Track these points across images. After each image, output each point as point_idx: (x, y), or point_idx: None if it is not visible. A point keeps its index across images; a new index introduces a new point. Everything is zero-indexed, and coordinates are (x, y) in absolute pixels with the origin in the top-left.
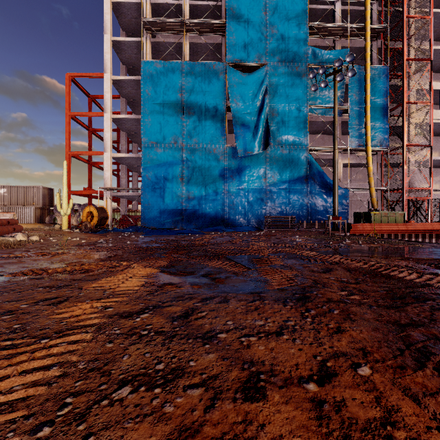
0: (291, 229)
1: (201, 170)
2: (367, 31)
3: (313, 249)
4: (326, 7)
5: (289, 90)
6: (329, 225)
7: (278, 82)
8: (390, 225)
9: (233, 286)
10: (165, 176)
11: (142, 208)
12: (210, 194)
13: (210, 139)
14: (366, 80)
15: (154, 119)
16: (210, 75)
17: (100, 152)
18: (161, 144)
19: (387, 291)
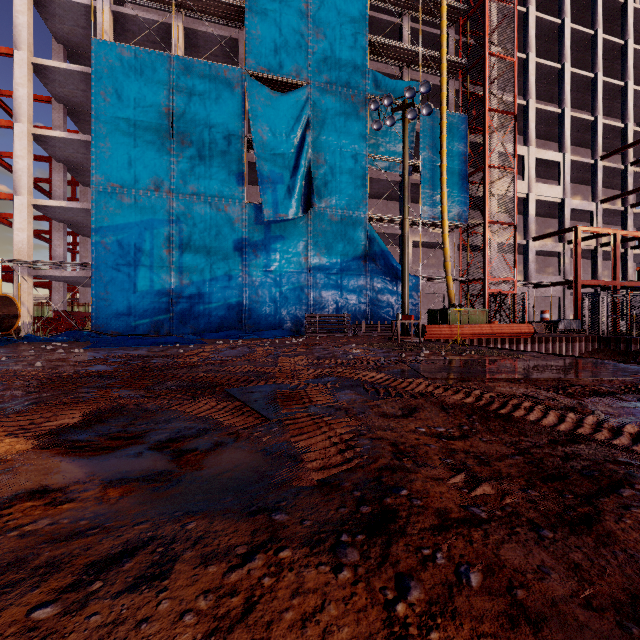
0: (344, 333)
1: (204, 238)
2: (443, 62)
3: (380, 368)
4: (391, 20)
5: (341, 128)
6: (398, 328)
7: (326, 114)
8: (473, 327)
9: (219, 475)
10: (138, 245)
11: (94, 299)
12: (219, 278)
13: (219, 188)
14: (442, 129)
15: (117, 144)
16: (219, 85)
17: (6, 195)
18: (131, 189)
19: (523, 454)
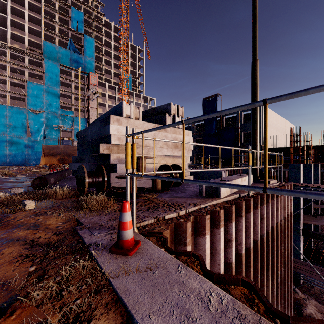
0: None
1: (16, 144)
2: (79, 108)
3: None
4: (69, 94)
5: (53, 121)
6: None
7: (49, 118)
8: None
9: None
10: None
11: None
12: (20, 153)
13: (20, 134)
14: (79, 122)
15: None
16: (20, 112)
17: None
18: None
19: None
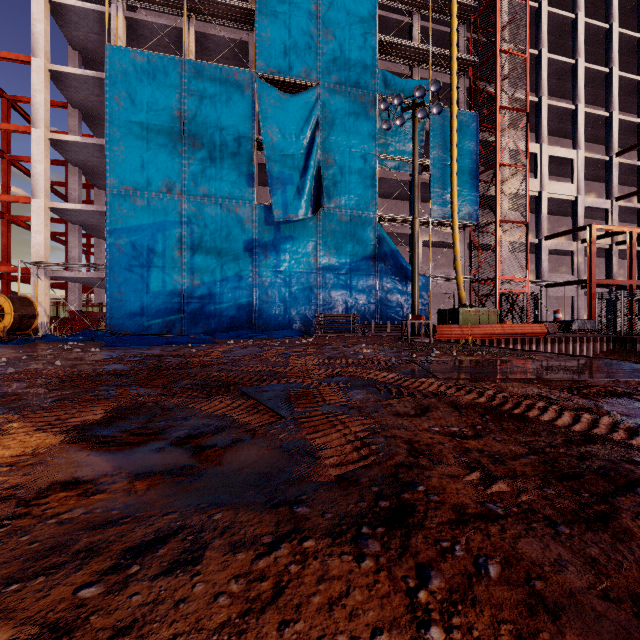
0: (353, 333)
1: (215, 239)
2: (453, 60)
3: (391, 368)
4: (400, 19)
5: (350, 128)
6: (408, 328)
7: (335, 115)
8: (484, 328)
9: (239, 470)
10: (151, 246)
11: (108, 300)
12: (230, 278)
13: (230, 190)
14: (452, 127)
15: (130, 148)
16: (230, 87)
17: (24, 198)
18: (144, 191)
19: (537, 454)
